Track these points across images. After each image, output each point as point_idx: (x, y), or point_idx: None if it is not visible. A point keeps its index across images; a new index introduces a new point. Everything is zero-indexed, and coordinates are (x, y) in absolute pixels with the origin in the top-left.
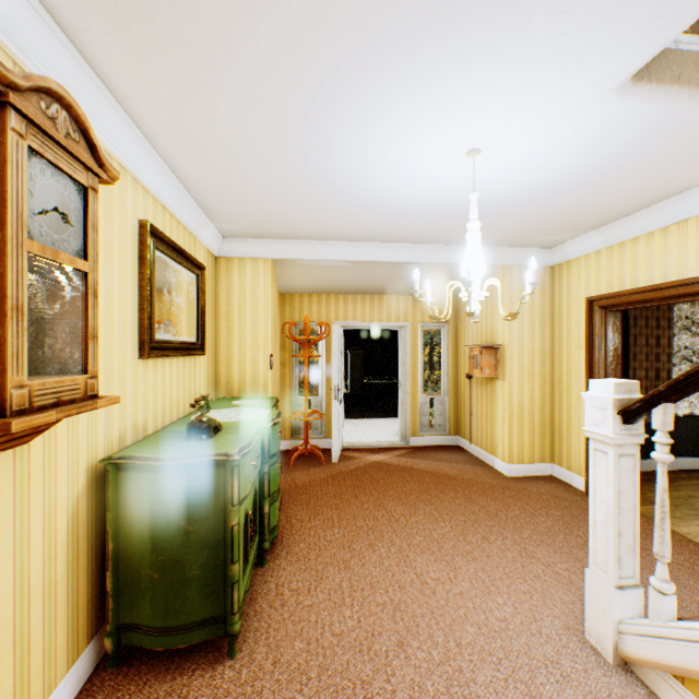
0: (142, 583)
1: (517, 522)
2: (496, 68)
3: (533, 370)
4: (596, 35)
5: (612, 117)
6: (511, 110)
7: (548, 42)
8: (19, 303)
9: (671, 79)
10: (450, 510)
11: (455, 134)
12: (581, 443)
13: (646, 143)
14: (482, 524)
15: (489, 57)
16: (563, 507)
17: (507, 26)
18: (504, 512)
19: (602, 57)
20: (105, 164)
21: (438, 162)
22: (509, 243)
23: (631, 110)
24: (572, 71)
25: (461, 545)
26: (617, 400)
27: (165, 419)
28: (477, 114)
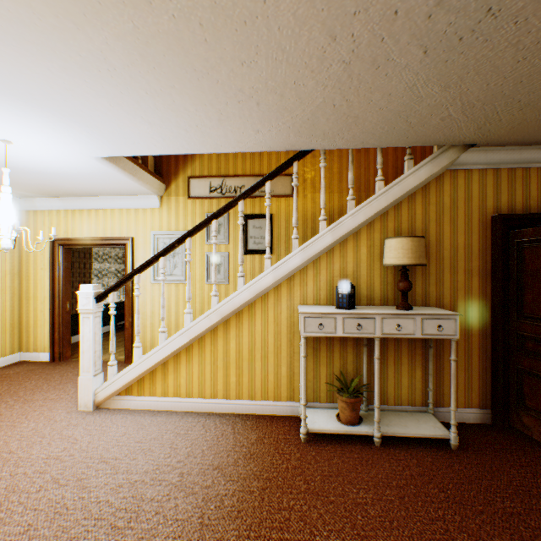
0: None
1: (12, 391)
2: (51, 127)
3: (6, 286)
4: (98, 143)
5: (91, 164)
6: (47, 141)
7: (79, 135)
8: None
9: (114, 162)
10: None
11: (2, 131)
12: (47, 331)
13: (100, 176)
14: None
15: (50, 123)
16: (40, 372)
17: (66, 123)
18: None
19: (96, 148)
20: None
21: None
22: None
23: (99, 165)
24: (84, 146)
25: None
26: (96, 292)
27: None
28: (26, 132)
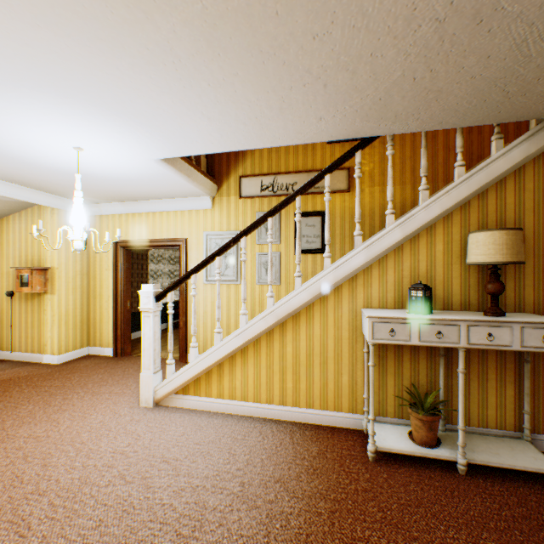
0: None
1: (82, 383)
2: (117, 131)
3: (77, 285)
4: (158, 145)
5: (151, 167)
6: (113, 145)
7: (142, 137)
8: None
9: (172, 164)
10: (26, 397)
11: (75, 138)
12: (111, 328)
13: (158, 179)
14: (59, 394)
15: (117, 127)
16: (105, 366)
17: (130, 125)
18: (70, 382)
19: (157, 150)
20: None
21: (51, 142)
22: (64, 194)
23: (158, 168)
24: (145, 148)
25: (51, 409)
26: (155, 292)
27: None
28: (95, 138)
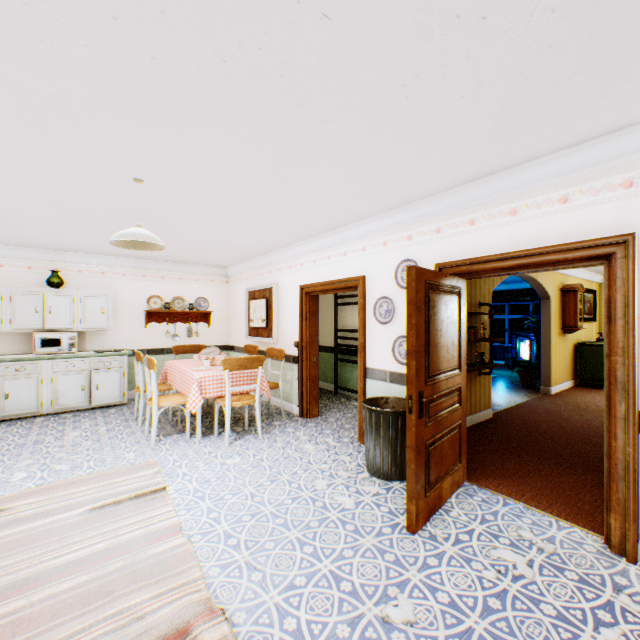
0: (585, 369)
1: None
2: None
3: None
4: None
5: None
6: None
7: None
8: (577, 314)
9: None
10: None
11: None
12: None
13: None
14: None
15: None
16: None
17: None
18: None
19: None
20: (583, 289)
21: None
22: None
23: None
24: None
25: None
26: None
27: (583, 340)
28: None
